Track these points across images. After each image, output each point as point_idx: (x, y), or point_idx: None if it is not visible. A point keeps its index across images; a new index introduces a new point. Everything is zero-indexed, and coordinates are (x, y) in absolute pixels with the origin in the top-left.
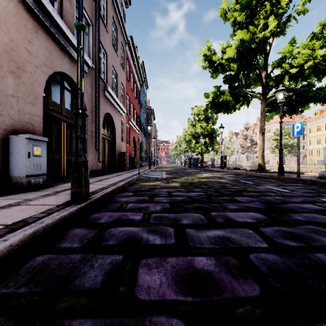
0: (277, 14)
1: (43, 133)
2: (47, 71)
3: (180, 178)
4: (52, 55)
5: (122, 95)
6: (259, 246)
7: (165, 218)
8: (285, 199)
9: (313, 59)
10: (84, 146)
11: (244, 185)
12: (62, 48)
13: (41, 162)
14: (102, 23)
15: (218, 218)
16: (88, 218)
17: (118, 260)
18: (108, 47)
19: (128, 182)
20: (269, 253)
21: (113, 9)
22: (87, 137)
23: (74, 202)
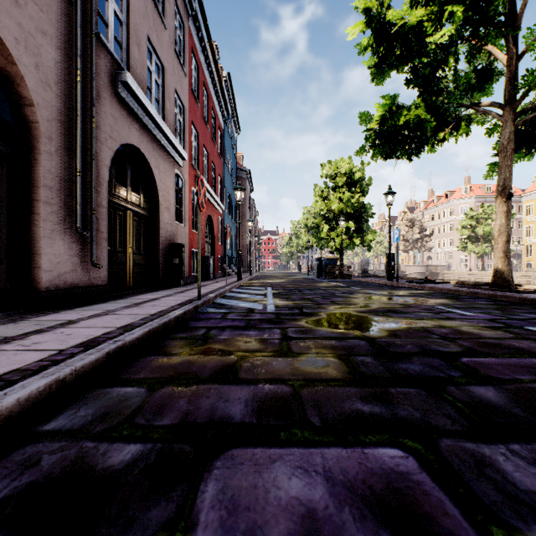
0: None
1: None
2: None
3: (317, 314)
4: None
5: (180, 123)
6: None
7: None
8: None
9: None
10: None
11: None
12: None
13: None
14: None
15: None
16: None
17: None
18: None
19: (105, 357)
20: None
21: None
22: (39, 192)
23: None
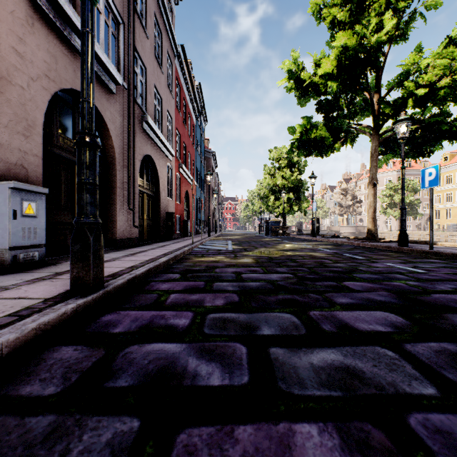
0: (397, 8)
1: (45, 182)
2: (49, 86)
3: (253, 250)
4: (59, 63)
5: (169, 130)
6: (419, 393)
7: (230, 323)
8: (425, 285)
9: (450, 75)
10: (93, 199)
11: (352, 261)
12: (76, 53)
13: (36, 226)
14: (139, 23)
15: (324, 324)
16: (96, 323)
17: (128, 435)
18: (148, 58)
19: (174, 257)
20: (448, 414)
21: (155, 5)
22: (115, 190)
23: (76, 293)
